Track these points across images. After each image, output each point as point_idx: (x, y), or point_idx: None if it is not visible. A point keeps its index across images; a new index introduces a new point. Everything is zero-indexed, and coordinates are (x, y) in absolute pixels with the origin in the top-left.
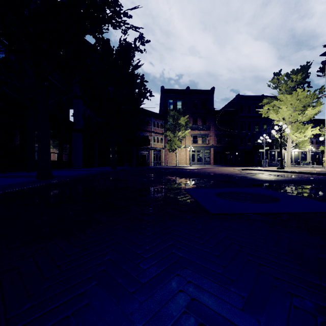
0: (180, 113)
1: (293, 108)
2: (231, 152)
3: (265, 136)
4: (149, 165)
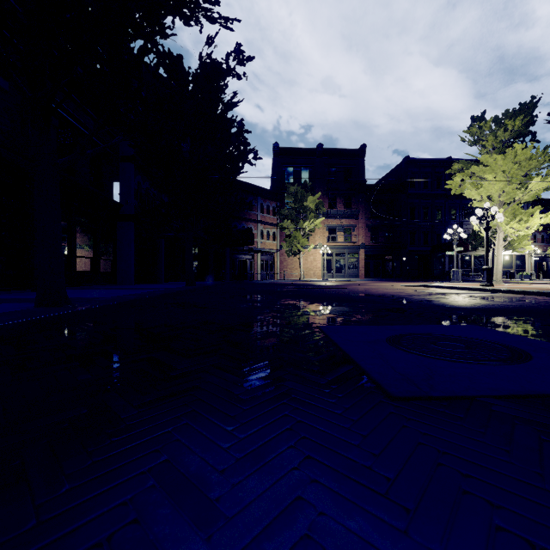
0: (307, 189)
1: (507, 179)
2: (394, 256)
3: (456, 228)
4: (253, 278)
